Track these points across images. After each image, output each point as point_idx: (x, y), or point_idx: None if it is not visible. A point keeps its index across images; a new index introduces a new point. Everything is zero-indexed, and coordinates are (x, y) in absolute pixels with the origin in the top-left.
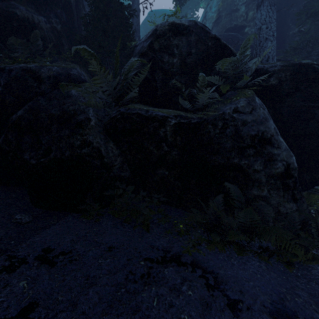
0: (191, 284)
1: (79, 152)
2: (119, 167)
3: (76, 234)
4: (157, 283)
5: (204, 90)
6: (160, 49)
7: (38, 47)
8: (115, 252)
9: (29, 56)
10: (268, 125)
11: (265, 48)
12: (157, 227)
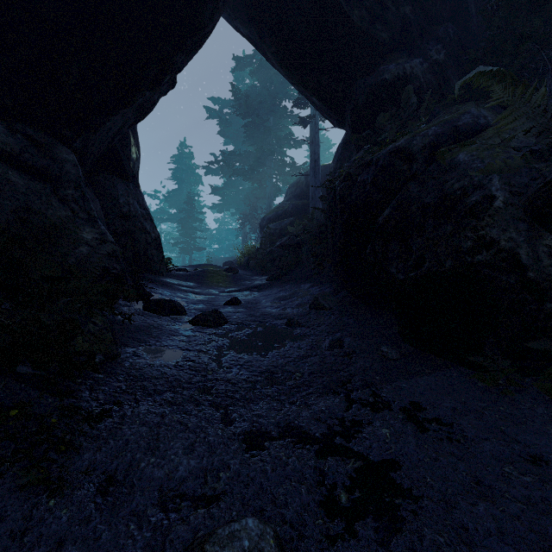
0: None
1: (469, 261)
2: None
3: (462, 401)
4: None
5: None
6: None
7: (411, 109)
8: (548, 473)
9: (399, 128)
10: None
11: None
12: None
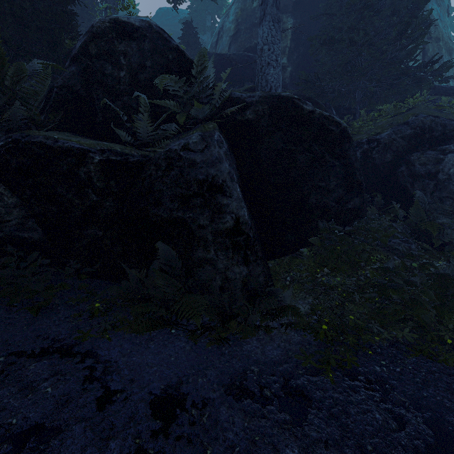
0: (61, 379)
1: None
2: (17, 224)
3: None
4: (3, 383)
5: (142, 117)
6: (100, 54)
7: None
8: None
9: None
10: (221, 168)
11: (268, 75)
12: (69, 309)
